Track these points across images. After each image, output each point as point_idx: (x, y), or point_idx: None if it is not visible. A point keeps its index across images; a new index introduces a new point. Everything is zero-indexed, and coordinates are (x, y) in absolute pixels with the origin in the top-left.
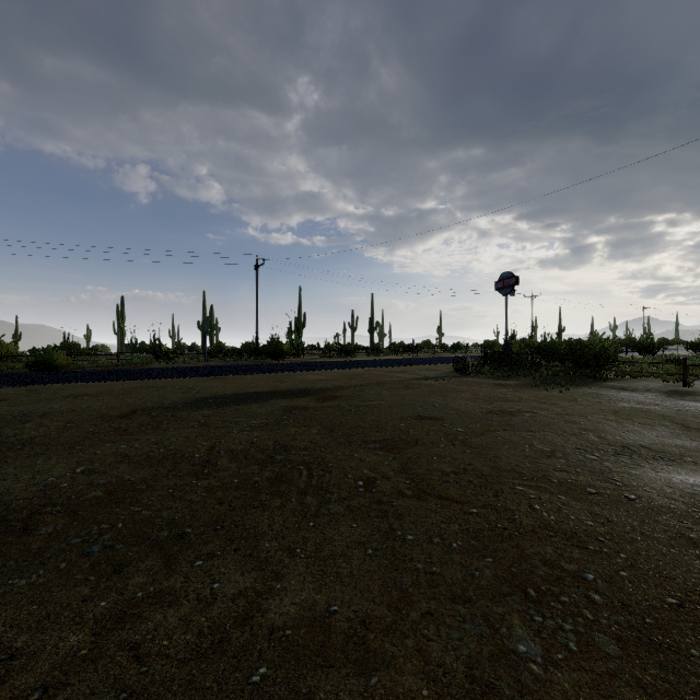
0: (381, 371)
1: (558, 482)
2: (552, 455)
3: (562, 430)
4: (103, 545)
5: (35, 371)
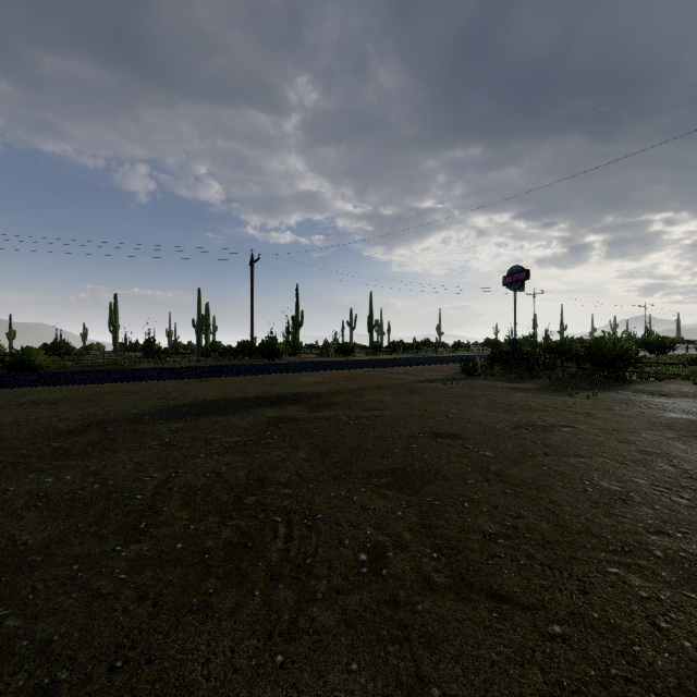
0: (381, 372)
1: (666, 558)
2: (629, 499)
3: (620, 454)
4: None
5: (12, 372)
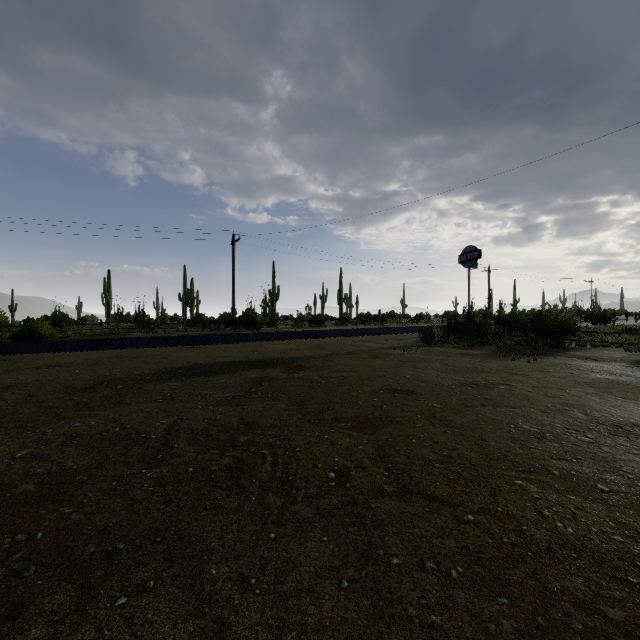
0: (350, 340)
1: (560, 475)
2: (543, 437)
3: (544, 405)
4: (8, 568)
5: (21, 340)
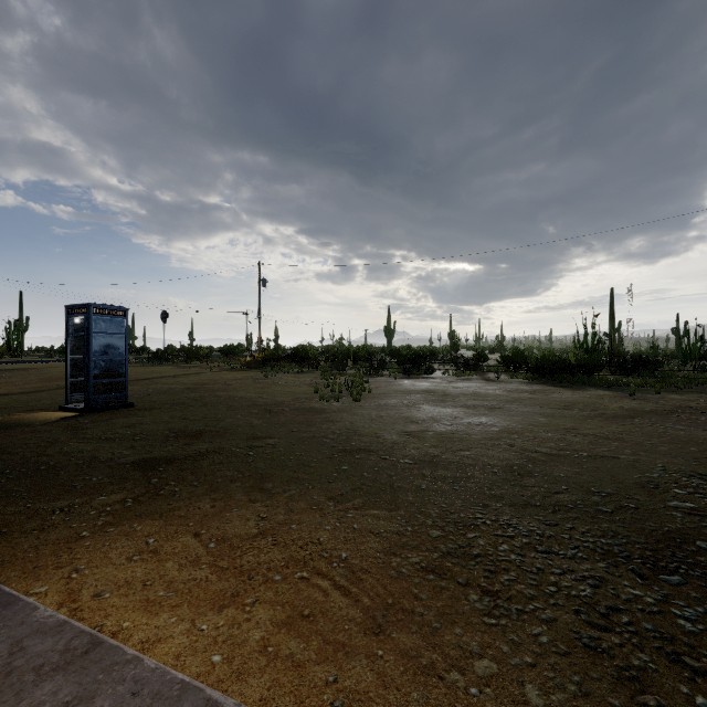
0: None
1: None
2: None
3: None
4: None
5: None
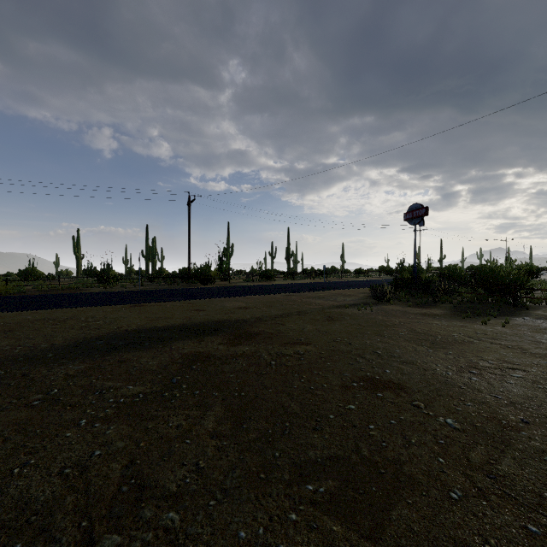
0: (299, 296)
1: None
2: None
3: None
4: None
5: None
